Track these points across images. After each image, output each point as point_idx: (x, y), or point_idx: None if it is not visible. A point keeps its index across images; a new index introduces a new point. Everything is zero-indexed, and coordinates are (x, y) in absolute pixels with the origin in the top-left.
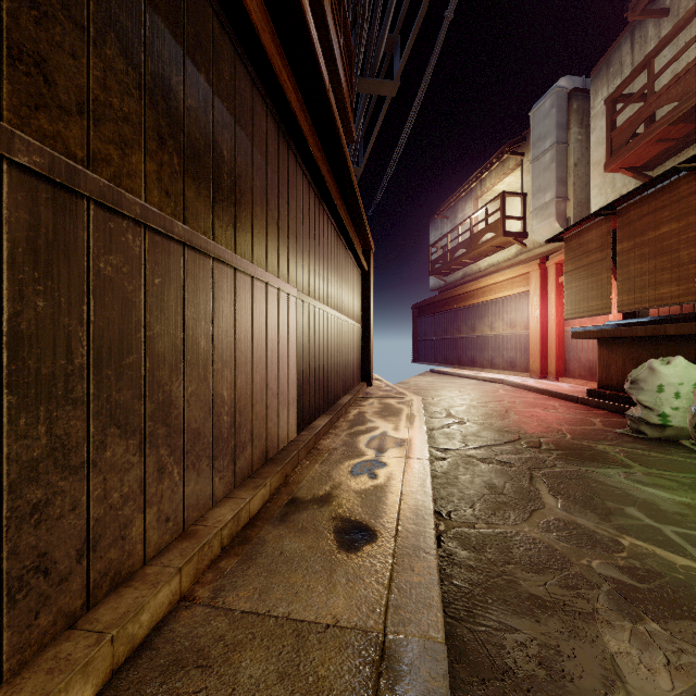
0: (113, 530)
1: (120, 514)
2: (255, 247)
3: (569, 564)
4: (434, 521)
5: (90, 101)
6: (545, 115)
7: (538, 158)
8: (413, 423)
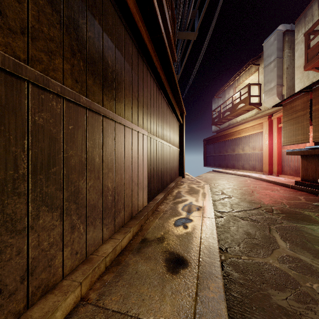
0: (44, 262)
1: (48, 253)
2: (125, 110)
3: (299, 286)
4: (219, 256)
5: (29, 28)
6: (271, 44)
7: (267, 66)
8: (205, 198)
